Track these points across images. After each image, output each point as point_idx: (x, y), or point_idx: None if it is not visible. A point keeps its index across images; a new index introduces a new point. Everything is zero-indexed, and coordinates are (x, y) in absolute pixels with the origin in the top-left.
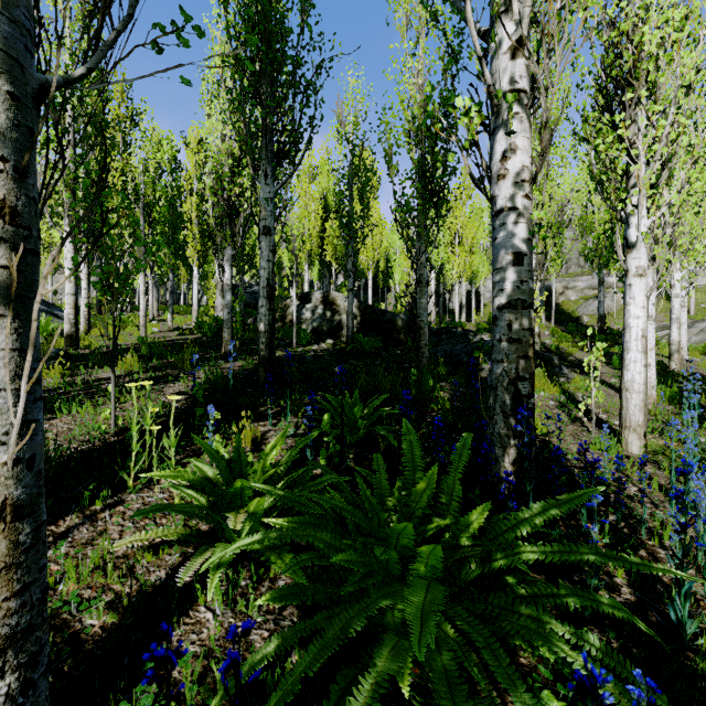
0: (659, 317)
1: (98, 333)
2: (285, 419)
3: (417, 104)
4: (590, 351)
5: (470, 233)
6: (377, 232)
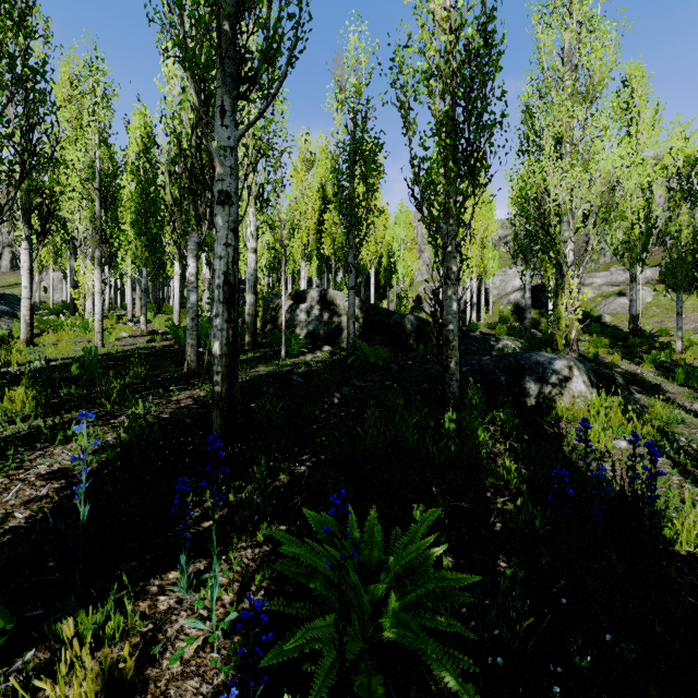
0: (692, 316)
1: (48, 341)
2: (226, 553)
3: (445, 31)
4: (633, 359)
5: (482, 225)
6: (380, 223)
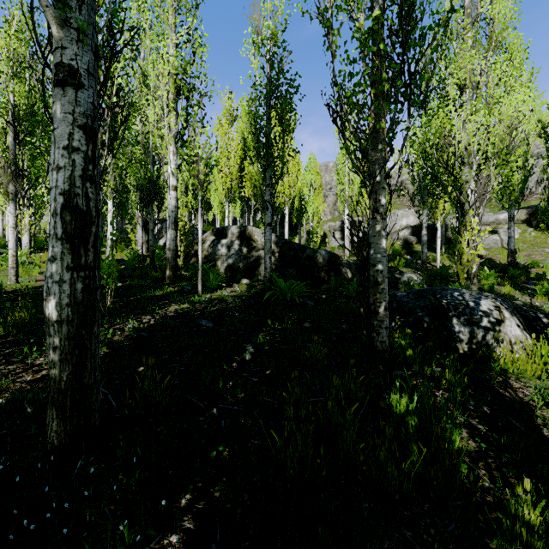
0: None
1: None
2: None
3: None
4: (522, 290)
5: None
6: (293, 170)
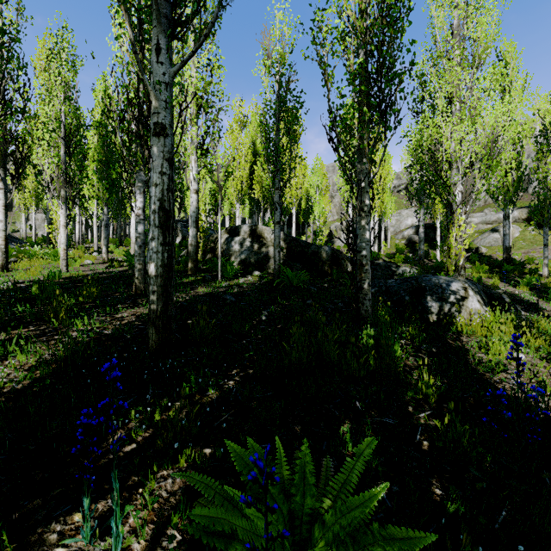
0: None
1: (22, 266)
2: (143, 485)
3: None
4: (509, 282)
5: (382, 174)
6: (300, 173)
